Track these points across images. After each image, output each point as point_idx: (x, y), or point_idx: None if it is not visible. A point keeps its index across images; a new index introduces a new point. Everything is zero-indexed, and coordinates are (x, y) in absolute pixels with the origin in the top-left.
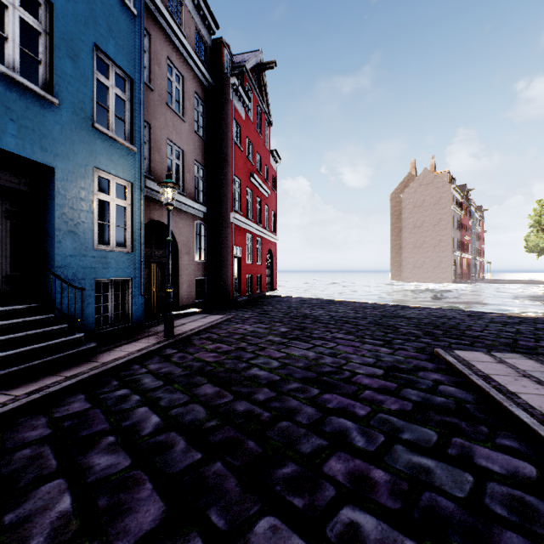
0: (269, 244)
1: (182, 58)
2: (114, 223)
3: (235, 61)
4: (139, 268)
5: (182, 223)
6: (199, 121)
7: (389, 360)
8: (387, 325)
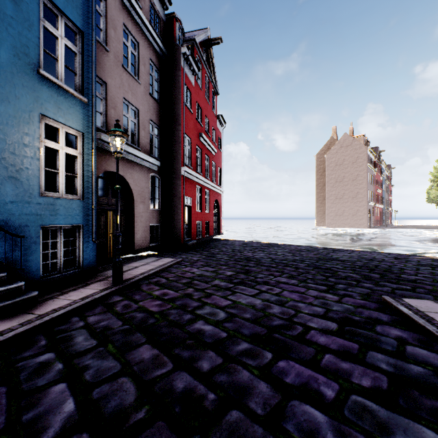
0: (216, 195)
1: (137, 26)
2: (63, 171)
3: (186, 36)
4: (91, 215)
5: (137, 174)
6: (153, 85)
7: (339, 310)
8: (325, 269)
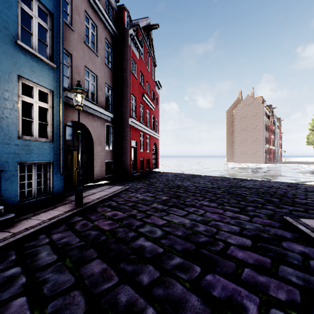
0: (154, 139)
1: (96, 13)
2: (37, 120)
3: (133, 22)
4: (59, 153)
5: (96, 124)
6: (108, 57)
7: (251, 228)
8: (236, 194)
